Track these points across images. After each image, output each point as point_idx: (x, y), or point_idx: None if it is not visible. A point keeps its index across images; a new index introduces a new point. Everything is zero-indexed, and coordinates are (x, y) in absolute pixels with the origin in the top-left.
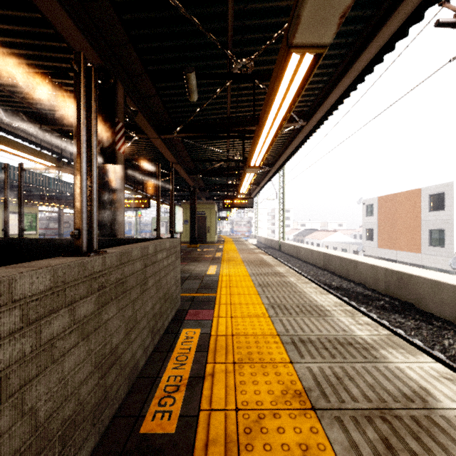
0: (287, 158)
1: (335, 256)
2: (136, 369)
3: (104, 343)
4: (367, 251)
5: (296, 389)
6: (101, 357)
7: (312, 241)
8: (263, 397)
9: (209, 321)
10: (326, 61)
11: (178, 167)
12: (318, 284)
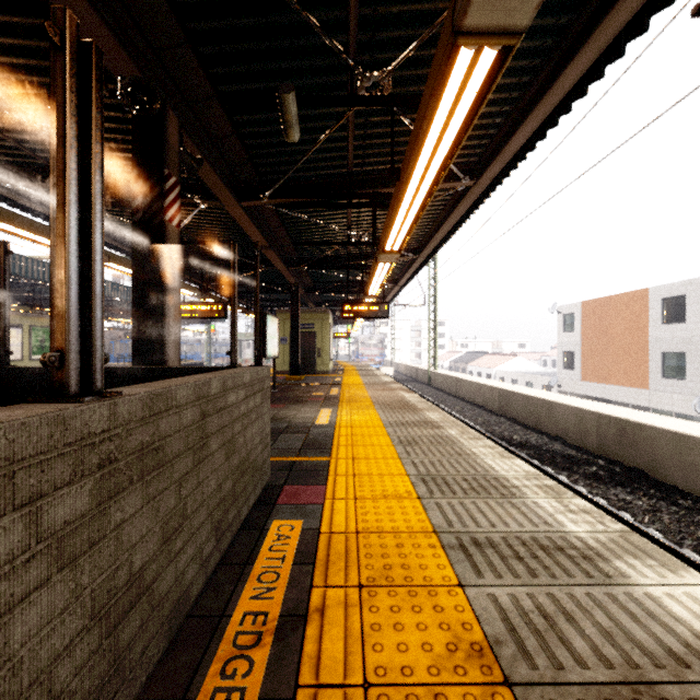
0: (442, 240)
1: (517, 395)
2: (185, 601)
3: (114, 568)
4: (564, 386)
5: (473, 640)
6: (107, 595)
7: (479, 370)
8: (415, 657)
9: (317, 506)
10: (509, 79)
11: (271, 254)
12: (491, 438)
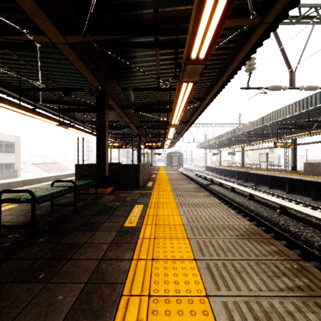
0: None
1: None
2: None
3: None
4: None
5: None
6: None
7: None
8: None
9: None
10: None
11: None
12: None
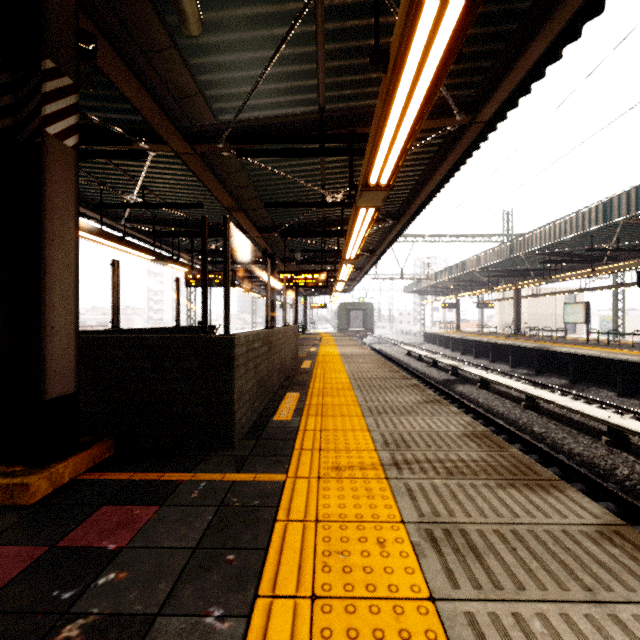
0: None
1: None
2: None
3: None
4: None
5: None
6: None
7: None
8: None
9: None
10: None
11: None
12: None
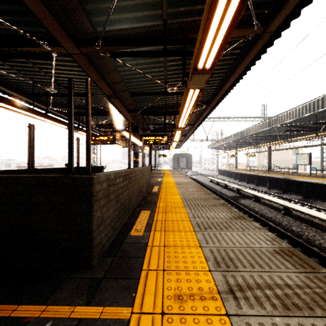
0: None
1: None
2: None
3: None
4: None
5: None
6: None
7: None
8: None
9: None
10: None
11: None
12: None
